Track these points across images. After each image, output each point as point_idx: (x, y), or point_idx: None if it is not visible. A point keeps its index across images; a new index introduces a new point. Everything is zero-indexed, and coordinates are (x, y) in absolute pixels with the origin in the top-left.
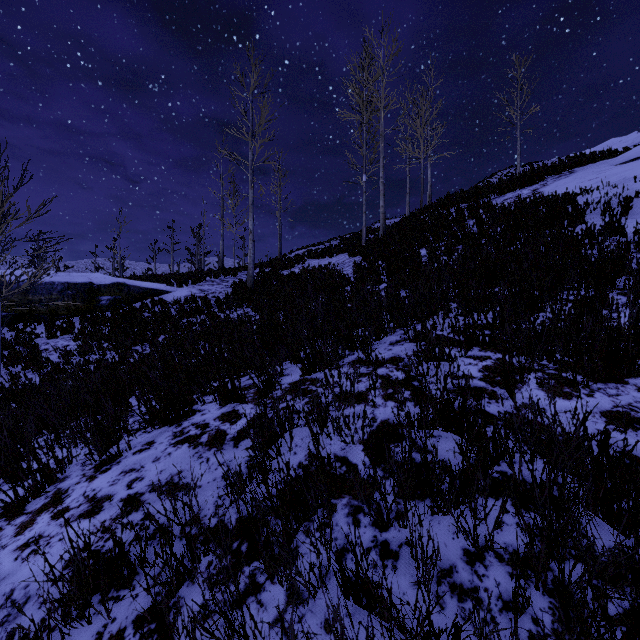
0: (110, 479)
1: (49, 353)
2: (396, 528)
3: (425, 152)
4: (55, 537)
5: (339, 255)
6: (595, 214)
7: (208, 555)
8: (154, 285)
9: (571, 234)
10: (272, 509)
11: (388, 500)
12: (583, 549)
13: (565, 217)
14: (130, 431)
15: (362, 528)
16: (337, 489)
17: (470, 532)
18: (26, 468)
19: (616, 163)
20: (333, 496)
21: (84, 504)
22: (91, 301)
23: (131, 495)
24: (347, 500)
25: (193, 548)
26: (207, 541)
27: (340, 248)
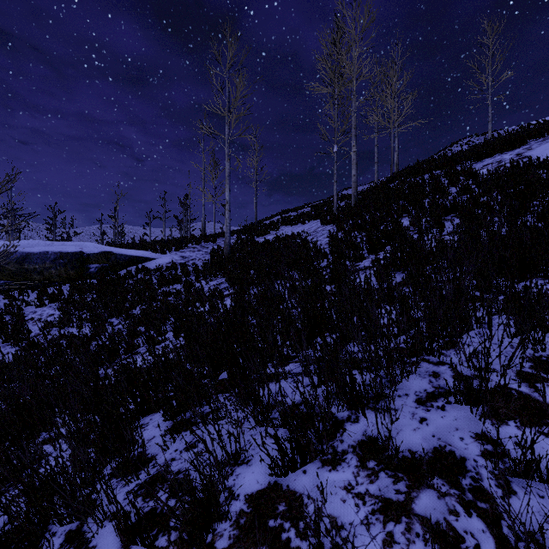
0: None
1: (33, 323)
2: None
3: (395, 122)
4: None
5: (311, 222)
6: None
7: None
8: (140, 252)
9: None
10: None
11: None
12: None
13: None
14: None
15: None
16: None
17: None
18: None
19: None
20: None
21: None
22: (81, 269)
23: None
24: None
25: None
26: None
27: (311, 215)
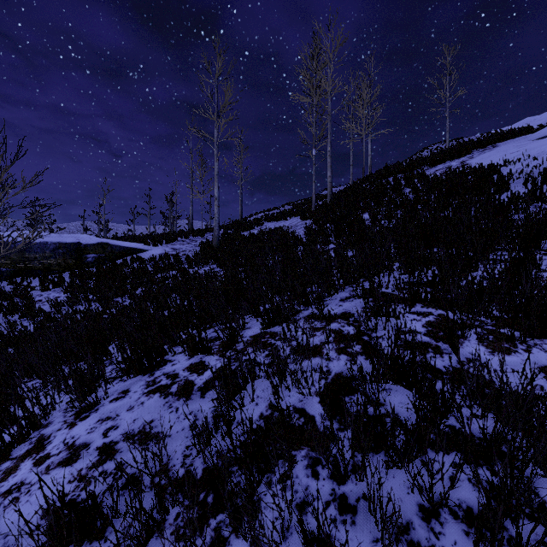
0: (88, 427)
1: (42, 304)
2: (353, 481)
3: (366, 129)
4: (35, 485)
5: (292, 218)
6: (518, 183)
7: (176, 506)
8: (133, 244)
9: (498, 201)
10: (236, 460)
11: (344, 452)
12: (543, 516)
13: (491, 186)
14: (107, 381)
15: (321, 481)
16: (296, 440)
17: (425, 489)
18: (12, 416)
19: (534, 138)
20: (293, 447)
21: (63, 451)
22: (79, 258)
23: (106, 444)
24: (306, 452)
25: (162, 501)
26: (175, 493)
27: (293, 212)
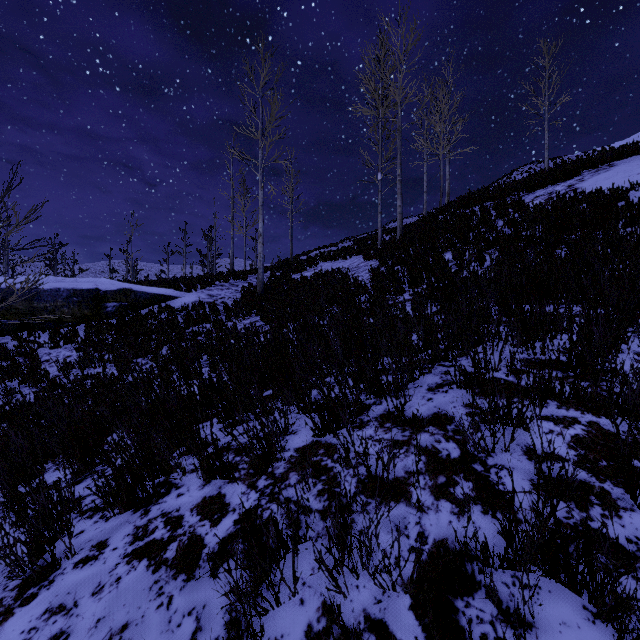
0: (26, 625)
1: (49, 365)
2: None
3: (445, 148)
4: None
5: (353, 257)
6: None
7: None
8: (162, 290)
9: (637, 237)
10: None
11: None
12: None
13: (620, 216)
14: (73, 529)
15: None
16: None
17: None
18: None
19: None
20: None
21: None
22: (97, 308)
23: None
24: None
25: None
26: None
27: (354, 250)
